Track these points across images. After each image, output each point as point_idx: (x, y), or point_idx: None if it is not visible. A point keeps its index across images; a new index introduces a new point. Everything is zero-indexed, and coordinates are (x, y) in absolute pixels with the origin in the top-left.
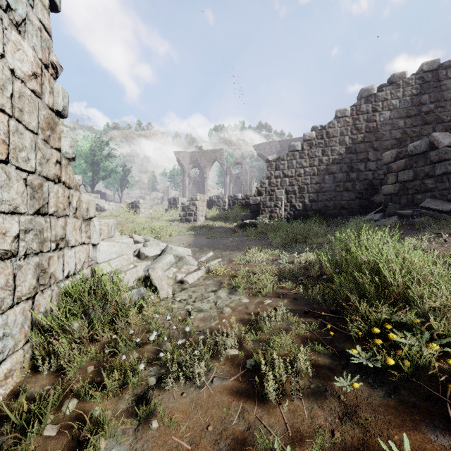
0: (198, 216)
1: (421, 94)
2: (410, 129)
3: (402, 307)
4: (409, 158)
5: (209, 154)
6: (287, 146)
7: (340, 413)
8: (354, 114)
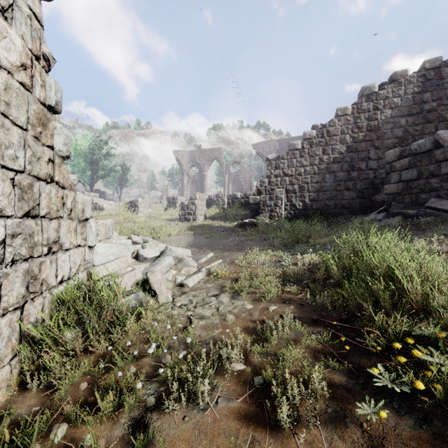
0: (197, 215)
1: (423, 92)
2: (412, 127)
3: (422, 318)
4: (413, 157)
5: (208, 153)
6: (286, 145)
7: (364, 446)
8: (355, 112)
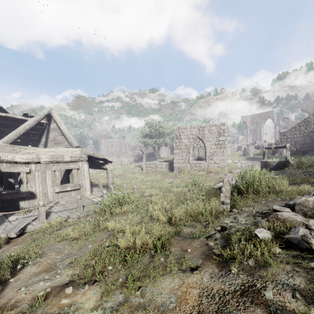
0: (250, 154)
1: None
2: None
3: None
4: None
5: (263, 115)
6: None
7: None
8: None
